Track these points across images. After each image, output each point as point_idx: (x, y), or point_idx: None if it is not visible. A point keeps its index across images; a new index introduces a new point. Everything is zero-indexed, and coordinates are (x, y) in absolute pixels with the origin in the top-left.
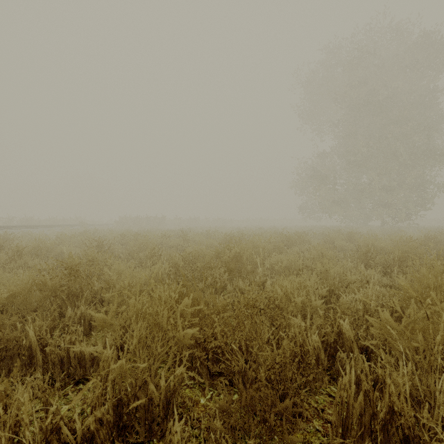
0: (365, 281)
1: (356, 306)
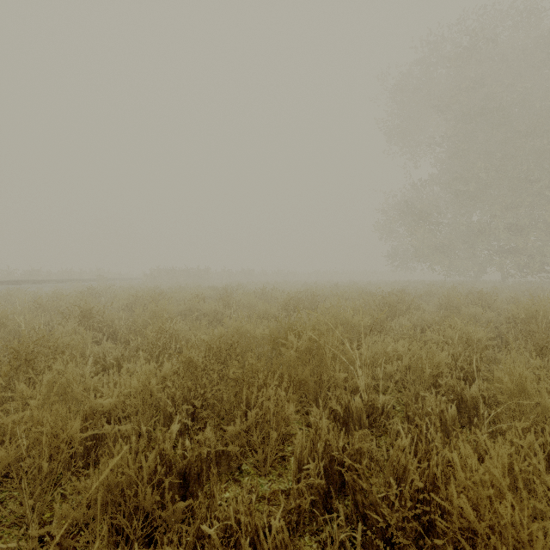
0: None
1: None
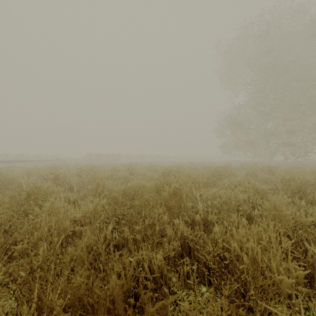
0: None
1: None
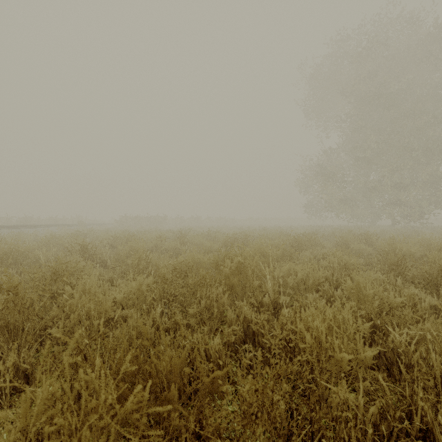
0: (412, 304)
1: (440, 370)
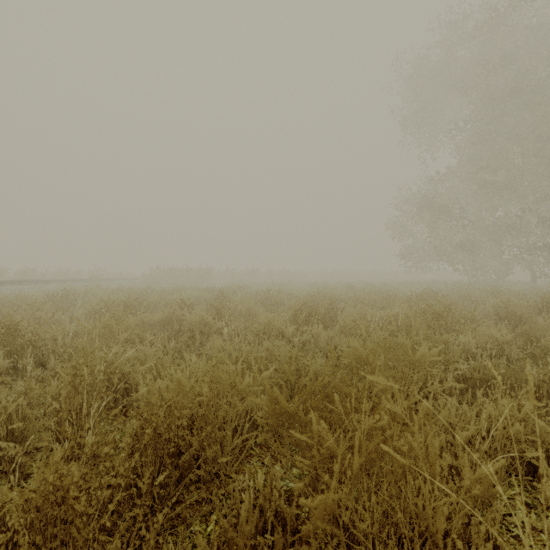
0: None
1: None
